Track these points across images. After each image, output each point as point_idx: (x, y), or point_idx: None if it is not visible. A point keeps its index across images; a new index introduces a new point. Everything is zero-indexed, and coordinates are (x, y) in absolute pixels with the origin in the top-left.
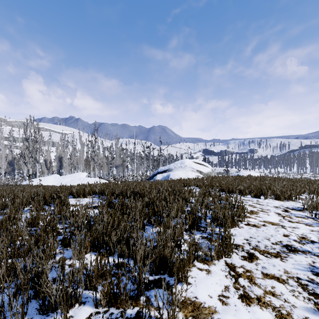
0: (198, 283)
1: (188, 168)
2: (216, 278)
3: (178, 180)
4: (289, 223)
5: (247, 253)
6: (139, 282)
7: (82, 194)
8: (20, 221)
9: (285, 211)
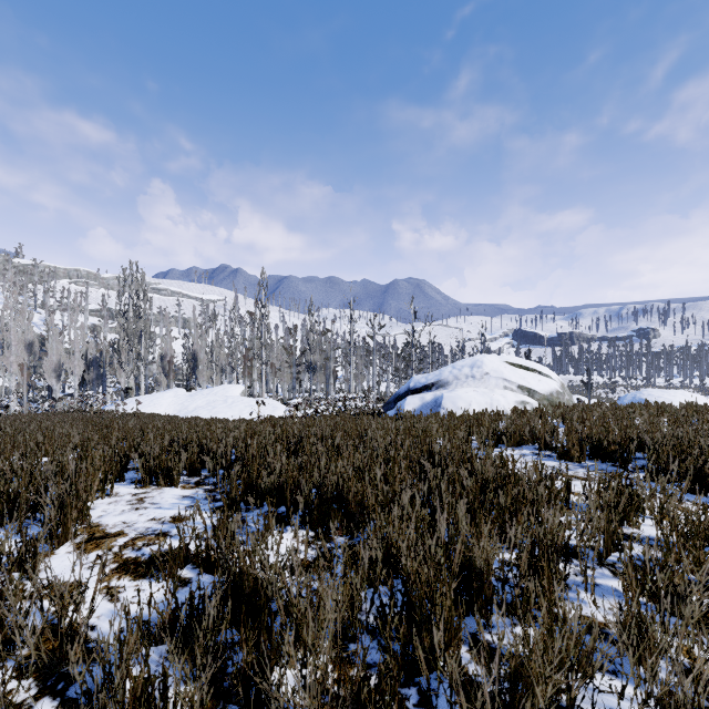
0: None
1: (494, 381)
2: None
3: (472, 420)
4: None
5: None
6: None
7: (165, 474)
8: None
9: None
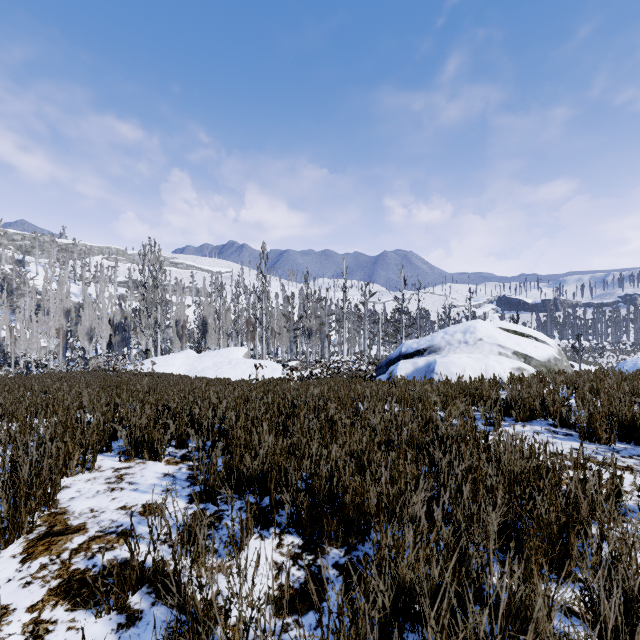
0: None
1: (488, 347)
2: None
3: (471, 389)
4: None
5: None
6: None
7: (149, 447)
8: None
9: None
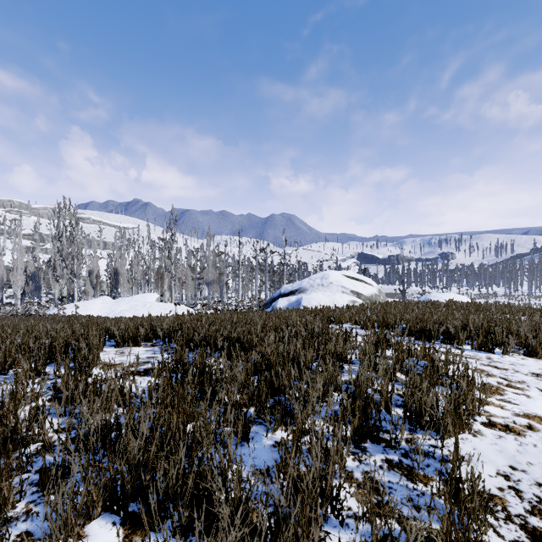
0: None
1: (335, 287)
2: None
3: (317, 311)
4: None
5: (526, 532)
6: None
7: (133, 340)
8: None
9: None
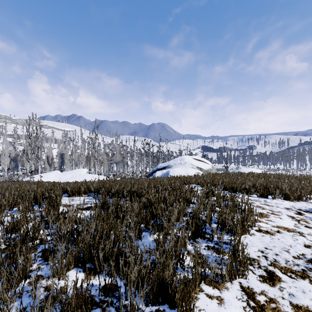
0: None
1: (188, 165)
2: (232, 311)
3: (178, 177)
4: (307, 229)
5: (266, 272)
6: None
7: (77, 193)
8: None
9: (299, 213)
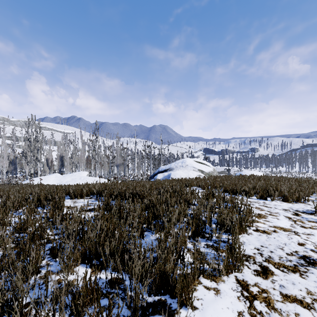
0: (205, 307)
1: (189, 168)
2: (227, 300)
3: (179, 180)
4: (302, 229)
5: (260, 267)
6: (135, 306)
7: (80, 195)
8: (3, 228)
9: (296, 214)
